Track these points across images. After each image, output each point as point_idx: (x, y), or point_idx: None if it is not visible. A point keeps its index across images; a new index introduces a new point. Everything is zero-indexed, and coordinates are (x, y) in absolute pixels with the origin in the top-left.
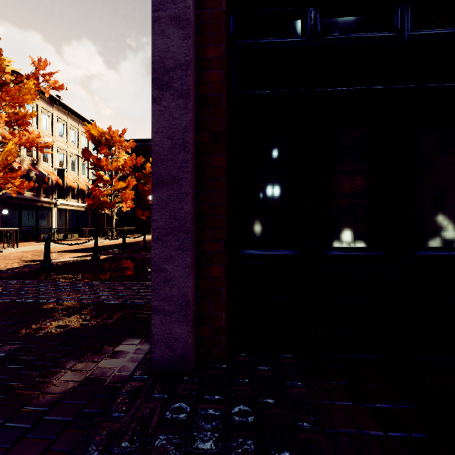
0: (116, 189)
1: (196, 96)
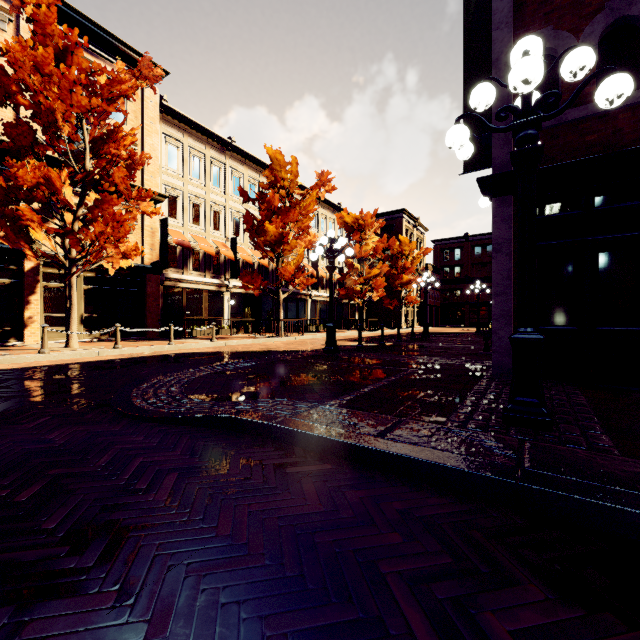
0: (368, 277)
1: (513, 251)
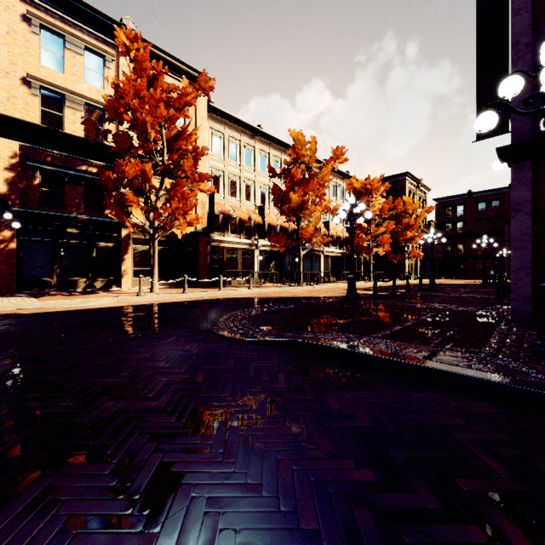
0: (375, 235)
1: (533, 210)
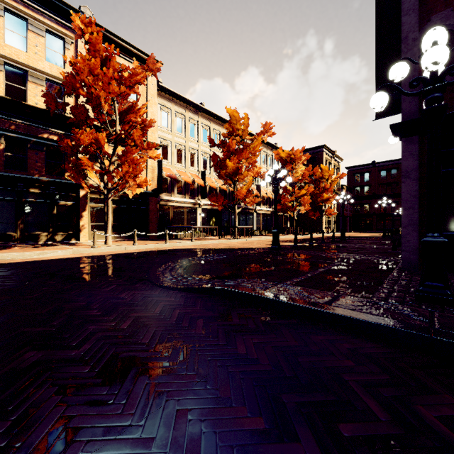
0: (298, 196)
1: (419, 176)
